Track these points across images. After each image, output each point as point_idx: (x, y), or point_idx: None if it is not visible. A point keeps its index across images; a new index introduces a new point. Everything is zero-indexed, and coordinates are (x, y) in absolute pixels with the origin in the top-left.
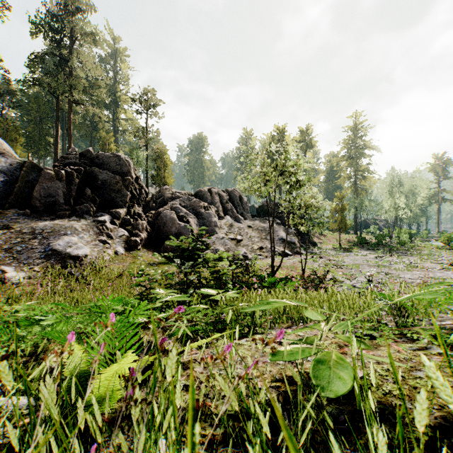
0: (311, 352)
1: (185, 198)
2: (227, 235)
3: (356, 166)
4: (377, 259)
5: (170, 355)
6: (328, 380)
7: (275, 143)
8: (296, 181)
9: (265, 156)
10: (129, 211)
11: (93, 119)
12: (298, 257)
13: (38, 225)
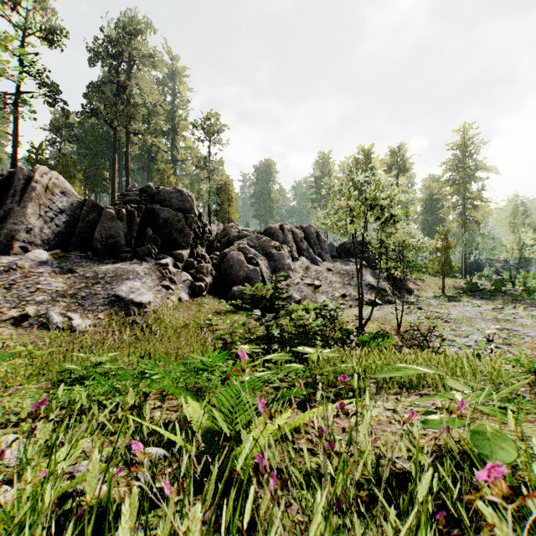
0: (462, 423)
1: (254, 237)
2: (303, 280)
3: (464, 193)
4: (495, 311)
5: (366, 417)
6: (491, 450)
7: (359, 168)
8: (390, 216)
9: (352, 188)
10: (192, 252)
11: (150, 150)
12: (390, 308)
13: (100, 269)
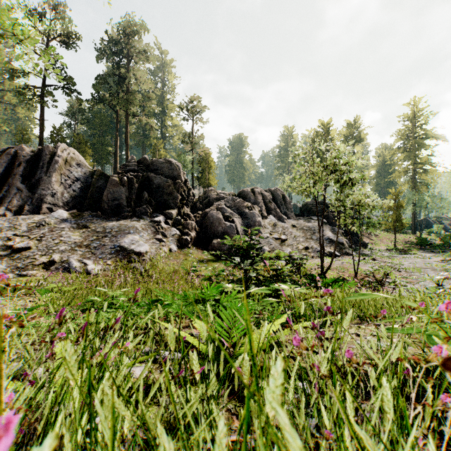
0: (419, 330)
1: (230, 199)
2: (271, 234)
3: (414, 159)
4: (443, 262)
5: (348, 313)
6: None
7: (319, 139)
8: (348, 179)
9: (315, 156)
10: (179, 212)
11: (144, 129)
12: (347, 259)
13: (108, 225)
